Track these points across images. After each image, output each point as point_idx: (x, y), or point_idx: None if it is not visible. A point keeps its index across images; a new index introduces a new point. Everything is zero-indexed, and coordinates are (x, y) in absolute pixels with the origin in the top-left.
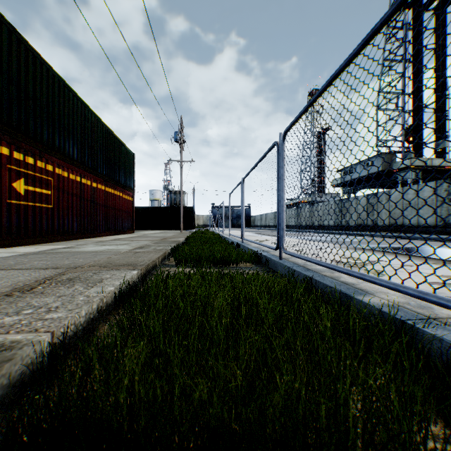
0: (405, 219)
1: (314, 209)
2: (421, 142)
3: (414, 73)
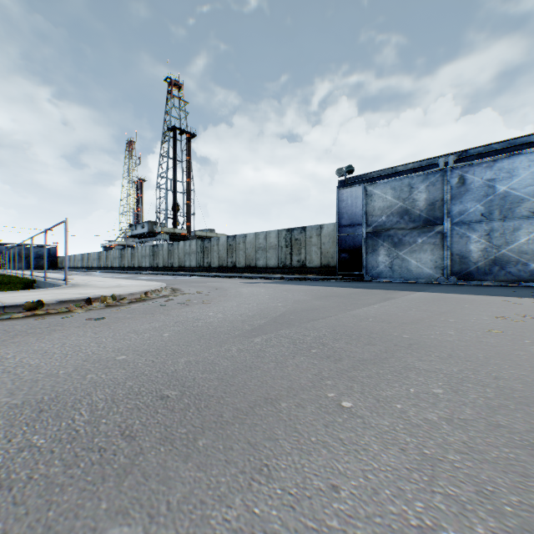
0: (143, 263)
1: (109, 254)
2: (176, 216)
3: (174, 173)
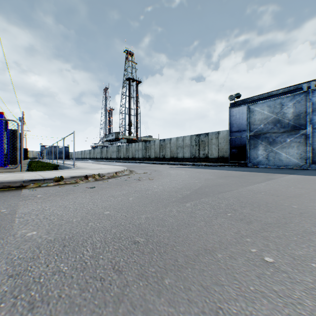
0: (112, 156)
1: (95, 151)
2: (130, 129)
3: (129, 104)
